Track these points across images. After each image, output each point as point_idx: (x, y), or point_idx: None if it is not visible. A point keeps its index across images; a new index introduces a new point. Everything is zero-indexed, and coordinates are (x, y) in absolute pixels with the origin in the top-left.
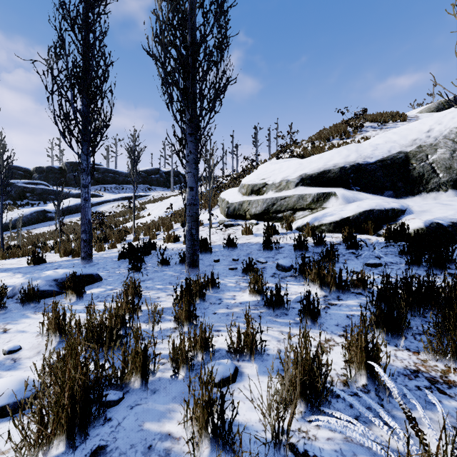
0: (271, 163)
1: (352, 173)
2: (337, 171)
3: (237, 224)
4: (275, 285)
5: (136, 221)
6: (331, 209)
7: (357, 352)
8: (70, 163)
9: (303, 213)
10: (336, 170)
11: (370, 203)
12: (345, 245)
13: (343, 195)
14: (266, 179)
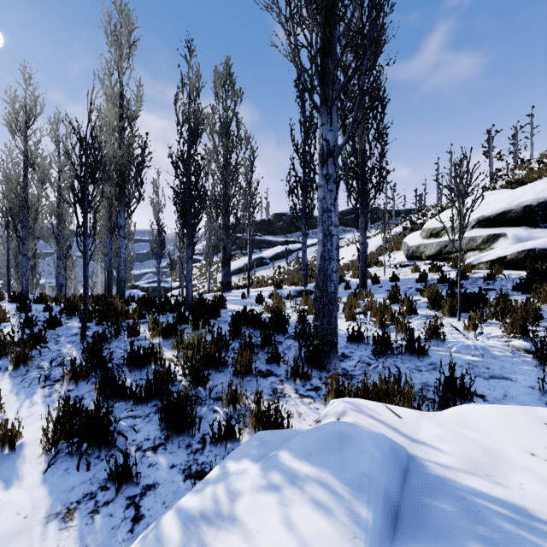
0: (467, 199)
1: (540, 210)
2: (519, 211)
3: (412, 264)
4: (394, 291)
5: None
6: (496, 249)
7: (404, 305)
8: (276, 215)
9: (473, 253)
10: (518, 209)
11: (536, 243)
12: (483, 278)
13: (514, 235)
14: (446, 223)
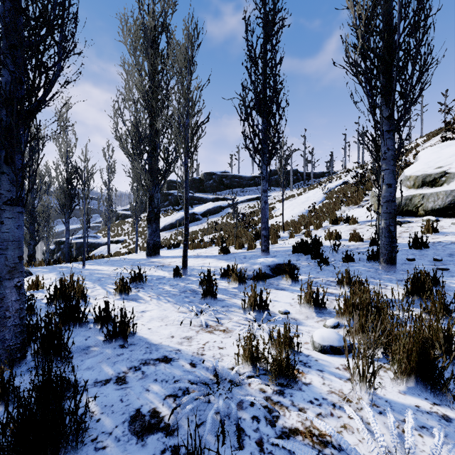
0: (440, 146)
1: None
2: None
3: (406, 221)
4: None
5: (271, 220)
6: None
7: None
8: (206, 174)
9: None
10: None
11: None
12: None
13: None
14: (445, 167)
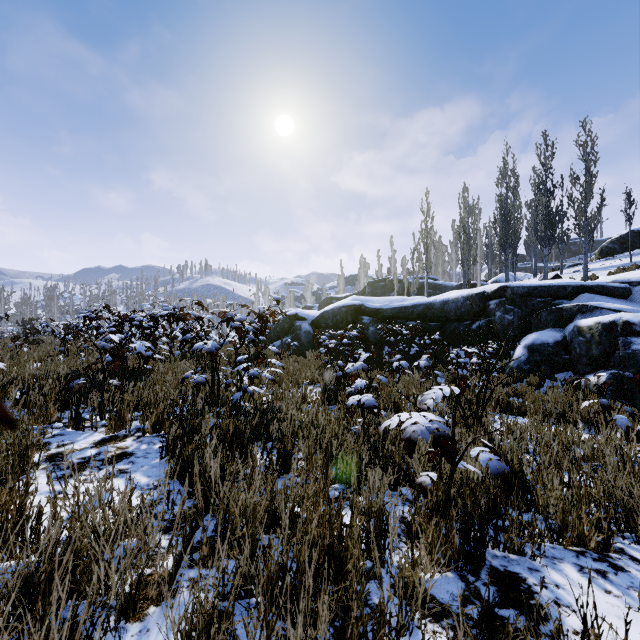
0: None
1: None
2: None
3: None
4: None
5: None
6: None
7: None
8: None
9: None
10: None
11: None
12: None
13: None
14: None
